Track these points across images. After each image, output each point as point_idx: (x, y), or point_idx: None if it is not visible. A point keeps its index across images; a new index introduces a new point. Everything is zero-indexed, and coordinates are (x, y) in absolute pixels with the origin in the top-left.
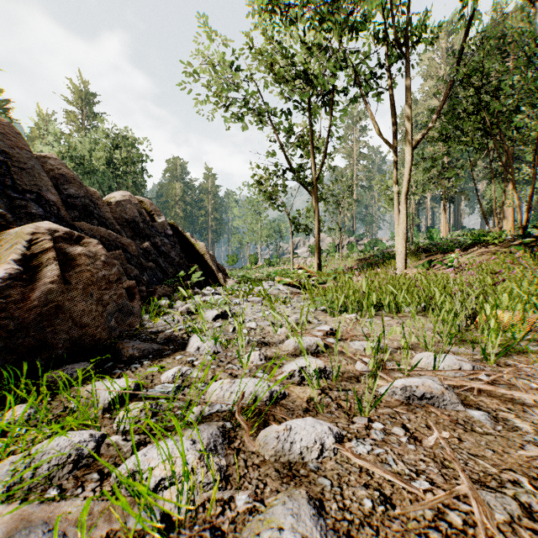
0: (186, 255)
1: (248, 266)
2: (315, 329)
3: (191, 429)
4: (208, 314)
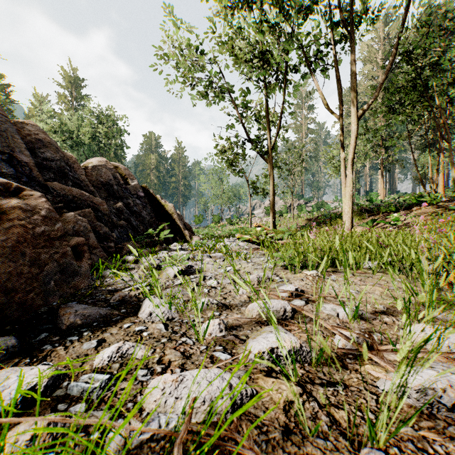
0: (156, 215)
1: (212, 225)
2: (279, 290)
3: None
4: (170, 271)
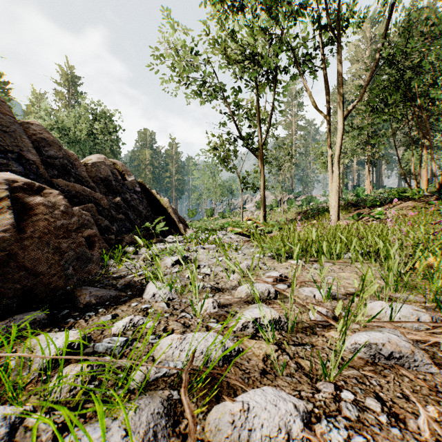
0: (152, 209)
1: (205, 219)
2: (266, 276)
3: (126, 409)
4: (168, 260)
